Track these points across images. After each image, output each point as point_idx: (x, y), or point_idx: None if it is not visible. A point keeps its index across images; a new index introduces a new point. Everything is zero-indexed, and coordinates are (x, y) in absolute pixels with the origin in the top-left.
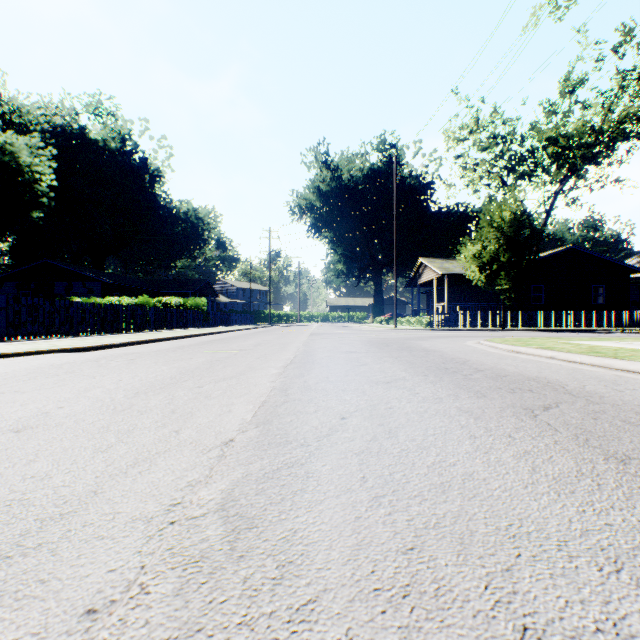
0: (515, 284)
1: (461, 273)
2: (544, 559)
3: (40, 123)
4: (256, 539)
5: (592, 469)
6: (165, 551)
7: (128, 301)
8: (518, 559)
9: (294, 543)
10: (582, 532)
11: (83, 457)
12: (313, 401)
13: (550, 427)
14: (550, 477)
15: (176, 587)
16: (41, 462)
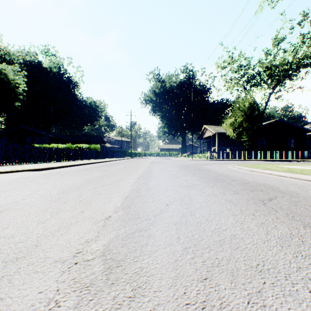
0: (250, 138)
1: (224, 132)
2: (278, 285)
3: (19, 59)
4: (121, 273)
5: (298, 232)
6: (71, 280)
7: (62, 146)
8: (264, 285)
9: (141, 275)
10: (297, 269)
11: (32, 226)
12: (152, 196)
13: (273, 209)
14: (276, 237)
15: (75, 302)
16: (10, 229)
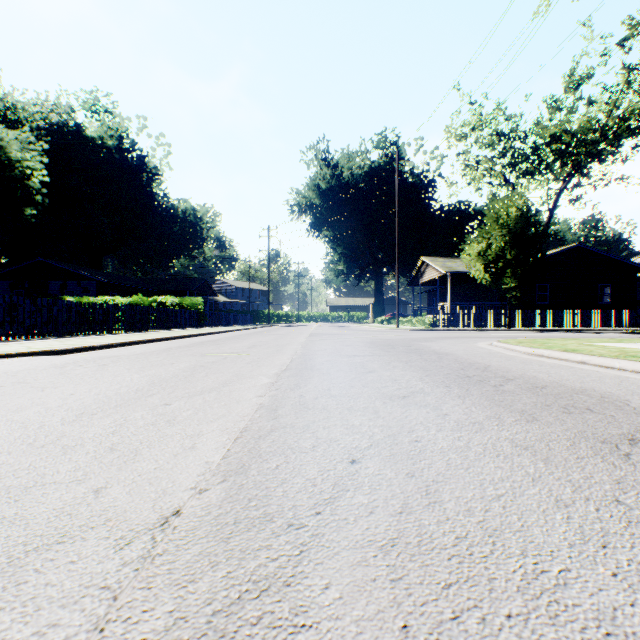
0: (521, 283)
1: (464, 272)
2: None
3: (36, 120)
4: None
5: None
6: None
7: (122, 300)
8: None
9: None
10: None
11: None
12: (310, 428)
13: None
14: None
15: None
16: None
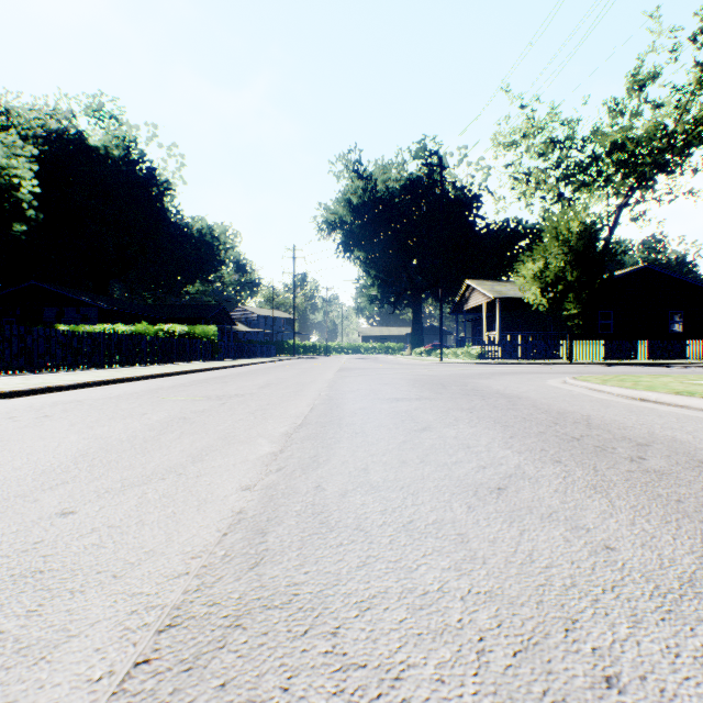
0: (585, 309)
1: (516, 297)
2: None
3: (33, 128)
4: None
5: None
6: None
7: (124, 329)
8: None
9: None
10: None
11: None
12: (328, 611)
13: None
14: None
15: None
16: None
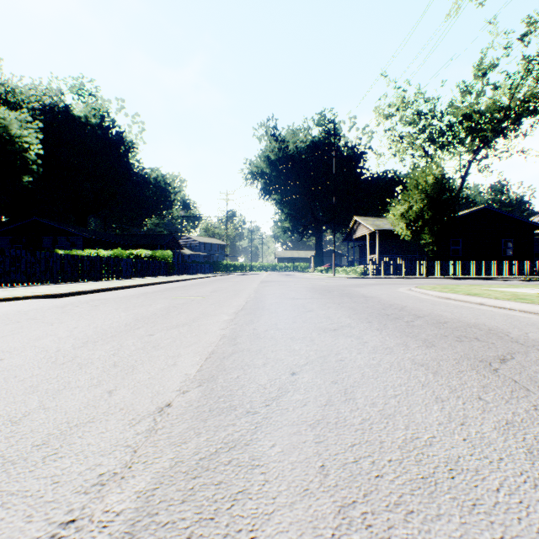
0: (437, 238)
1: (390, 229)
2: None
3: (31, 102)
4: None
5: None
6: None
7: (104, 253)
8: None
9: None
10: None
11: None
12: (262, 352)
13: (519, 385)
14: None
15: None
16: None
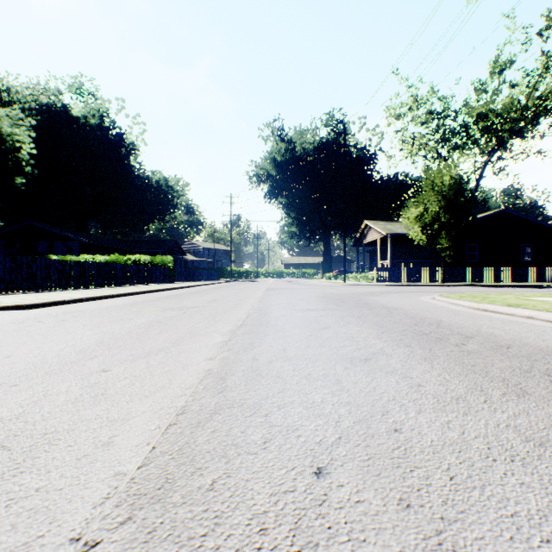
0: (454, 243)
1: (403, 233)
2: None
3: (28, 102)
4: None
5: None
6: None
7: (101, 259)
8: None
9: None
10: None
11: None
12: (262, 408)
13: None
14: None
15: None
16: None
